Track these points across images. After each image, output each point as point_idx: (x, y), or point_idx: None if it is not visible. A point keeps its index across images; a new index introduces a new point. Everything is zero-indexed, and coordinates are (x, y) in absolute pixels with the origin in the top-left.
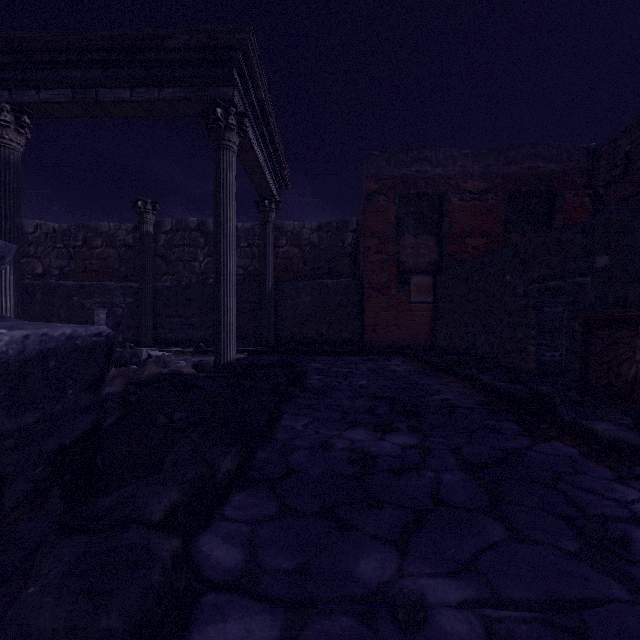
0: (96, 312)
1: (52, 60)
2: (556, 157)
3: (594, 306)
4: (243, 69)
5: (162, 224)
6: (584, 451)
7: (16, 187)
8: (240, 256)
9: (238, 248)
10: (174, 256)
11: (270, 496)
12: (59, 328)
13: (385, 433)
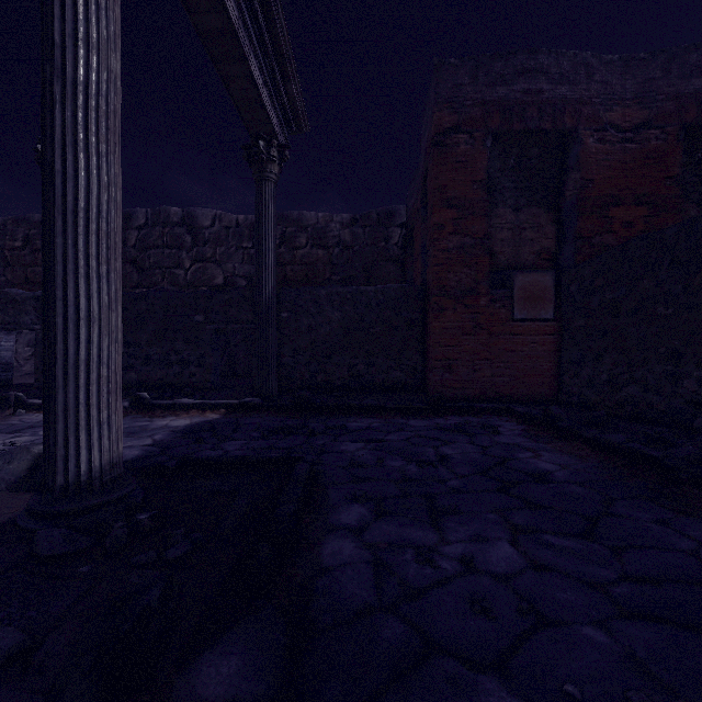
0: None
1: None
2: None
3: None
4: None
5: (133, 216)
6: None
7: None
8: (242, 261)
9: (239, 250)
10: (149, 261)
11: None
12: None
13: None
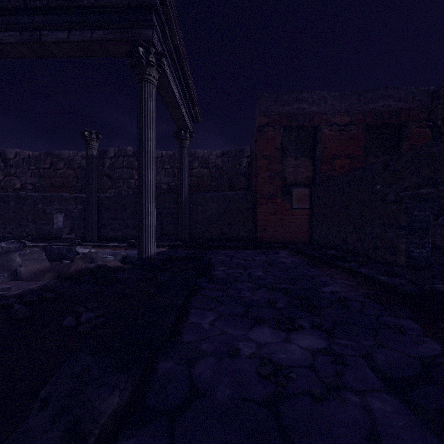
0: (55, 216)
1: (3, 7)
2: (404, 97)
3: None
4: (161, 16)
5: (107, 152)
6: None
7: None
8: (164, 175)
9: (163, 169)
10: (116, 175)
11: None
12: None
13: (289, 332)
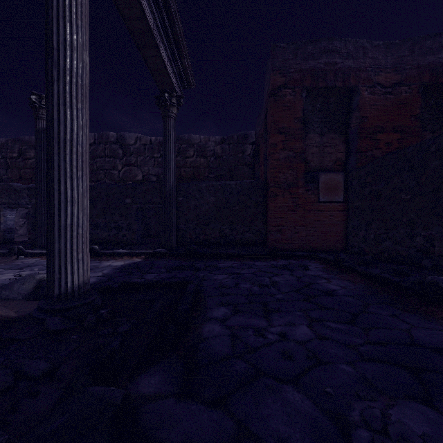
0: (2, 213)
1: None
2: None
3: None
4: None
5: None
6: None
7: None
8: (153, 165)
9: (152, 158)
10: (96, 165)
11: None
12: None
13: None
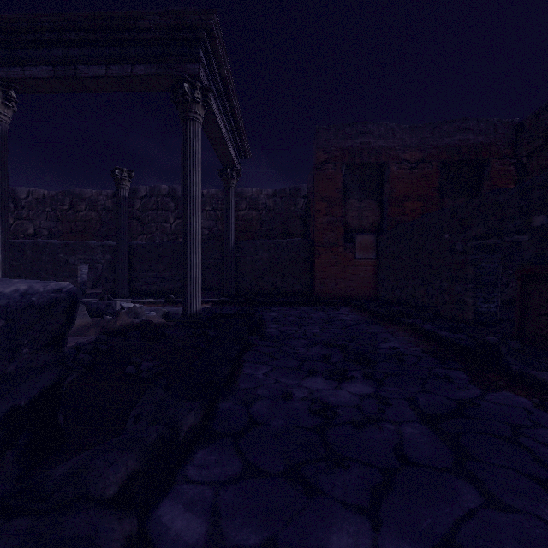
0: (79, 267)
1: (35, 40)
2: (484, 130)
3: (532, 262)
4: (208, 48)
5: (138, 190)
6: (537, 402)
7: (3, 155)
8: (205, 218)
9: (204, 211)
10: (148, 218)
11: (233, 452)
12: (12, 284)
13: (341, 382)
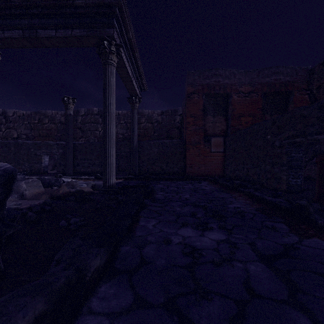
0: (43, 157)
1: (11, 13)
2: (290, 73)
3: None
4: (119, 19)
5: (79, 111)
6: None
7: None
8: (120, 128)
9: (119, 124)
10: (86, 128)
11: (128, 286)
12: None
13: (204, 231)
